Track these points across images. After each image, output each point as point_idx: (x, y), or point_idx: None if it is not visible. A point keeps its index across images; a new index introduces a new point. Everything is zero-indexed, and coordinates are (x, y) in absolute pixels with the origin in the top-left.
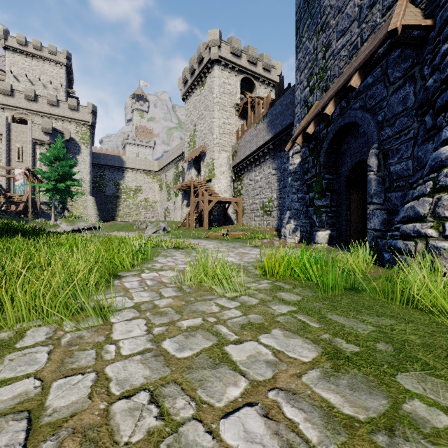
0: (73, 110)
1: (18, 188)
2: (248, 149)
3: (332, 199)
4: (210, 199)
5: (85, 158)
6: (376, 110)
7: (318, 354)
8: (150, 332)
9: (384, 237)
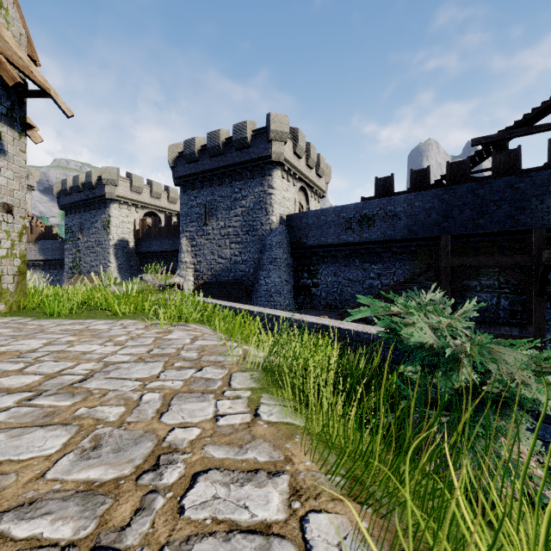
0: None
1: None
2: None
3: None
4: None
5: None
6: None
7: None
8: None
9: None
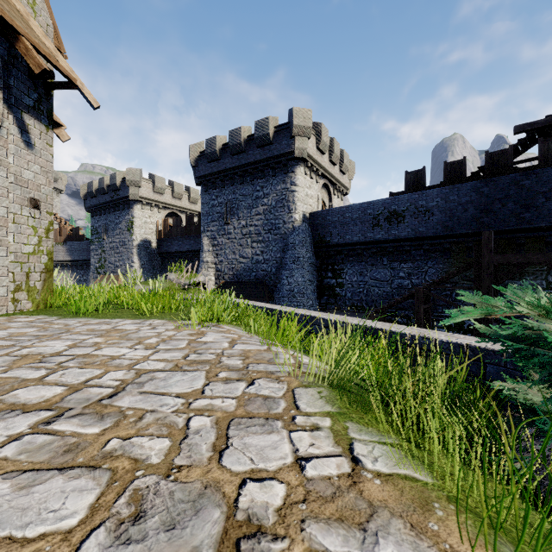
0: None
1: None
2: None
3: None
4: None
5: None
6: None
7: None
8: None
9: None
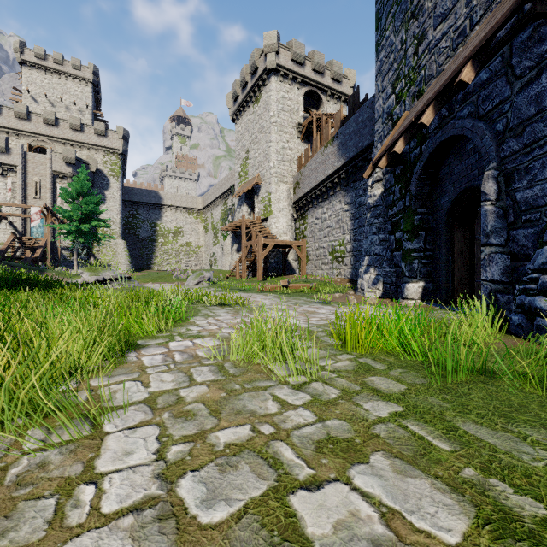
0: (101, 136)
1: (35, 230)
2: (313, 179)
3: (426, 240)
4: (266, 243)
5: (114, 194)
6: (494, 117)
7: (471, 522)
8: (161, 457)
9: (507, 292)
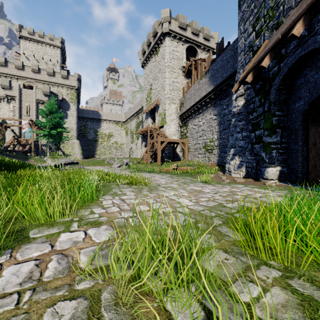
0: (65, 79)
1: (27, 135)
2: (192, 100)
3: (282, 135)
4: (162, 140)
5: (72, 113)
6: None
7: None
8: None
9: None
